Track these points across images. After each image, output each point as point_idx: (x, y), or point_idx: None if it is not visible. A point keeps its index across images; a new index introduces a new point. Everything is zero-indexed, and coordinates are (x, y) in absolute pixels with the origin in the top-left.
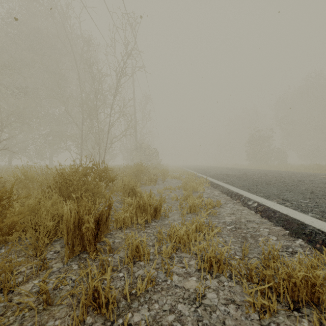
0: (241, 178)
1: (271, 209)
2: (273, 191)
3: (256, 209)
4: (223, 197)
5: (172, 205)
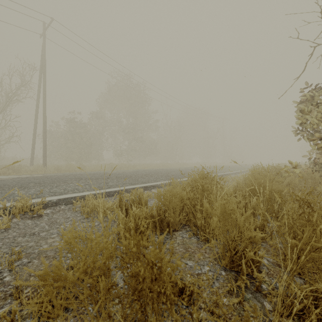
0: None
1: None
2: None
3: None
4: None
5: None
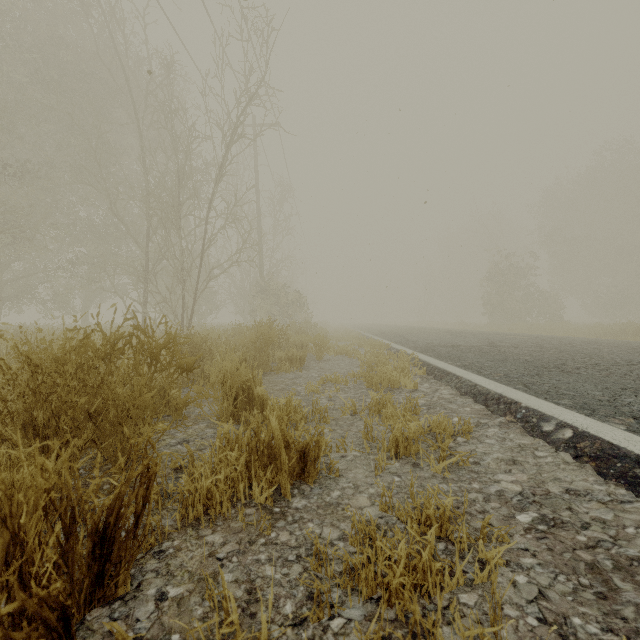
0: (491, 355)
1: (628, 454)
2: (591, 392)
3: (577, 449)
4: (467, 405)
5: (346, 430)
